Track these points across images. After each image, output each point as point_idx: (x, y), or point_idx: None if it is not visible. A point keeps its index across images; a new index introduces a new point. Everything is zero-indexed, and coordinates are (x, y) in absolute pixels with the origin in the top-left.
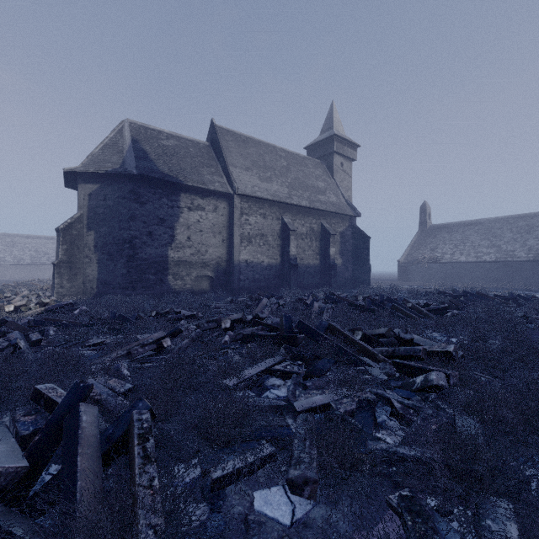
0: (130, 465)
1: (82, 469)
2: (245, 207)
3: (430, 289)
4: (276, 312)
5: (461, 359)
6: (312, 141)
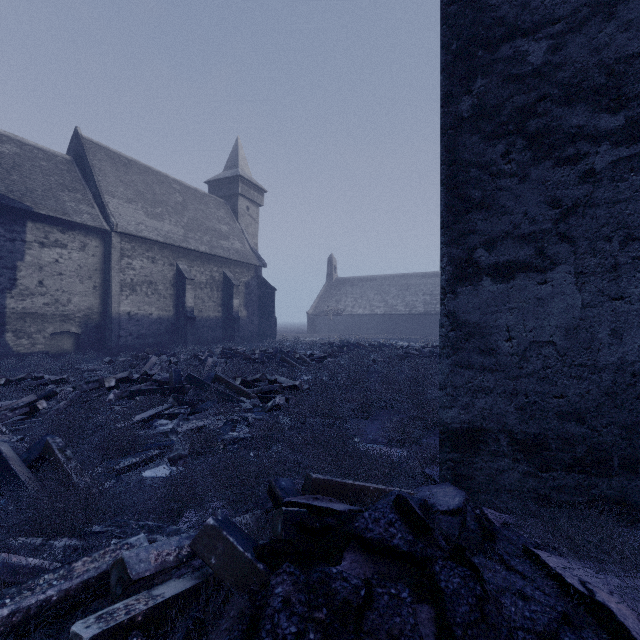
0: (54, 466)
1: (18, 470)
2: (127, 248)
3: (331, 340)
4: (167, 369)
5: (308, 390)
6: (215, 176)
